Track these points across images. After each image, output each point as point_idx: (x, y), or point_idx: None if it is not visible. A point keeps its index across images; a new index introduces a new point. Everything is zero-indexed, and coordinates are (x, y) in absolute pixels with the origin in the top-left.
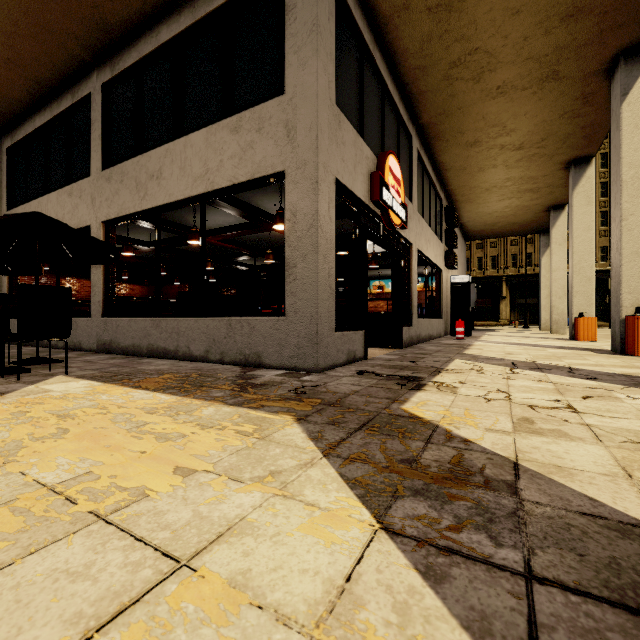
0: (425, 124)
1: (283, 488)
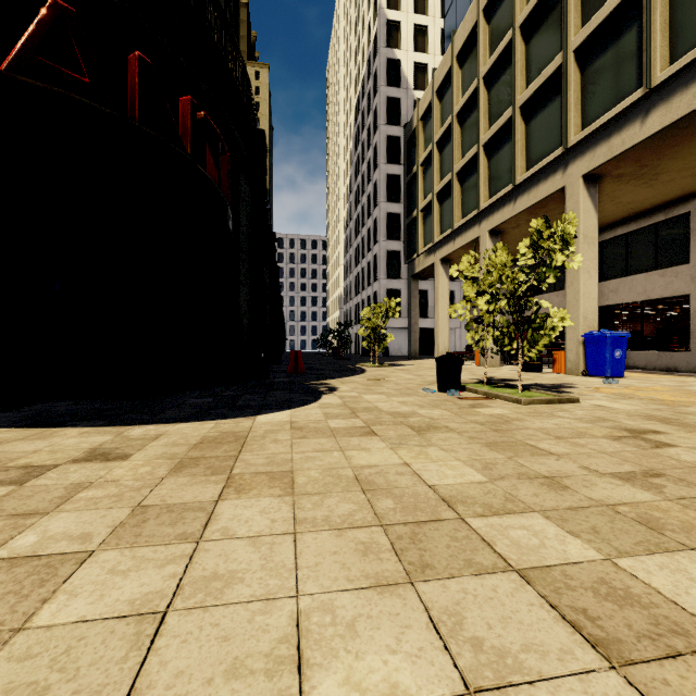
0: None
1: (689, 379)
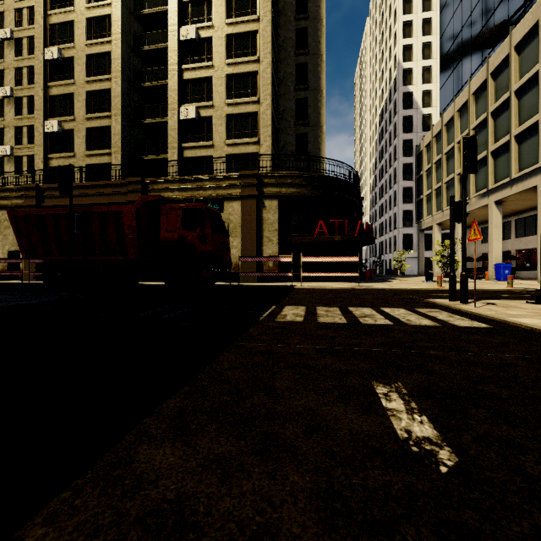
0: None
1: None
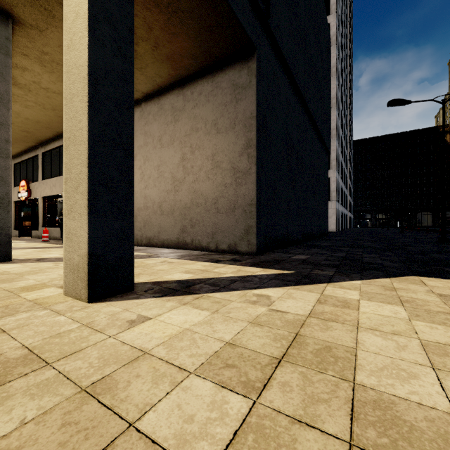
0: (37, 143)
1: None
